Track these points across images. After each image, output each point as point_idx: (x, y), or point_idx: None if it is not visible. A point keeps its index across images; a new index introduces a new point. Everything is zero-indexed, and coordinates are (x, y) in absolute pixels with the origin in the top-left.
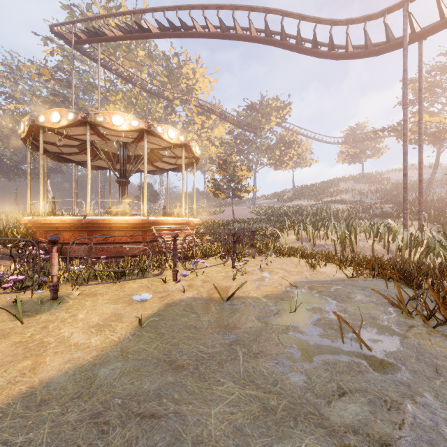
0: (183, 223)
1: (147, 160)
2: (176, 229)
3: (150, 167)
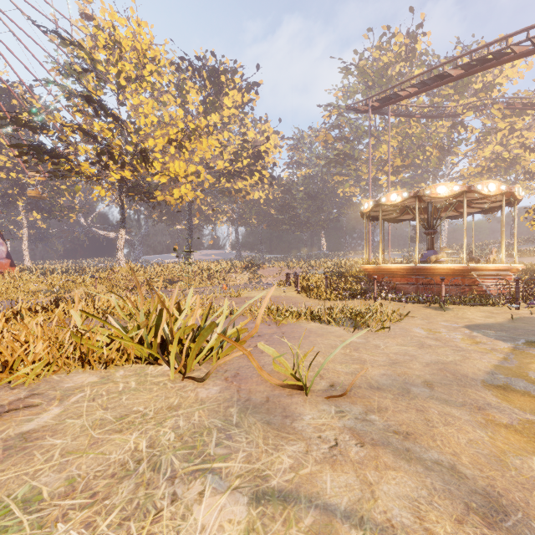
0: (503, 269)
1: (451, 208)
2: (494, 275)
3: (453, 213)
